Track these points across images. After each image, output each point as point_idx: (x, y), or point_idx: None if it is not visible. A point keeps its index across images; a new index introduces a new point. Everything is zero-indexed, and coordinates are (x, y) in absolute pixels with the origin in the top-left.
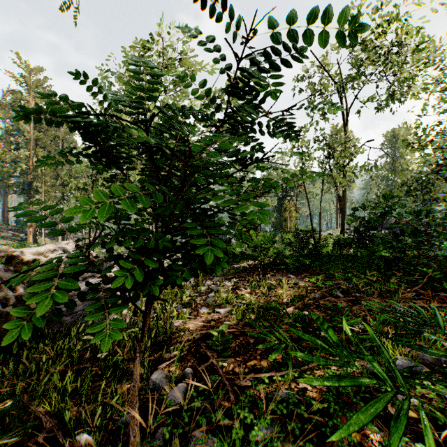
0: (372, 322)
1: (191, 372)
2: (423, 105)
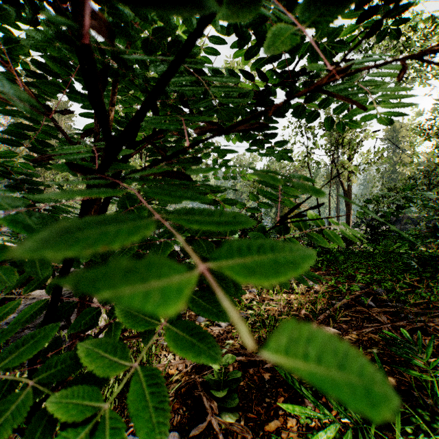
0: None
1: None
2: None
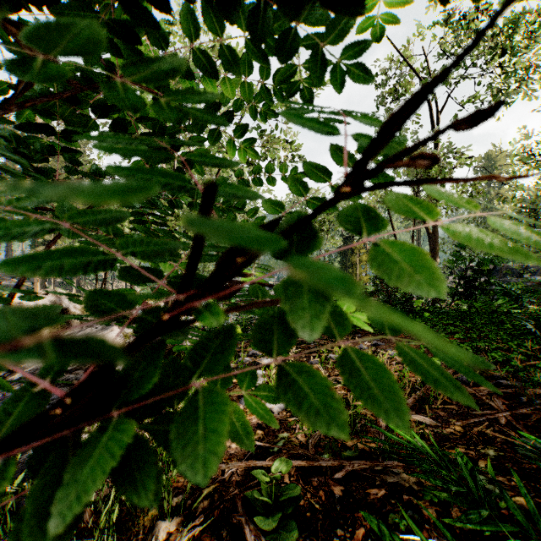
0: None
1: None
2: None
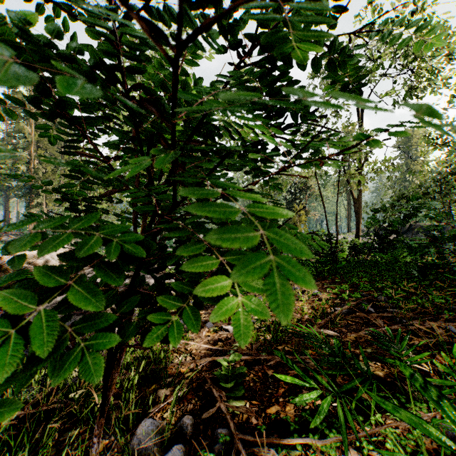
0: (446, 360)
1: (191, 423)
2: (450, 96)
